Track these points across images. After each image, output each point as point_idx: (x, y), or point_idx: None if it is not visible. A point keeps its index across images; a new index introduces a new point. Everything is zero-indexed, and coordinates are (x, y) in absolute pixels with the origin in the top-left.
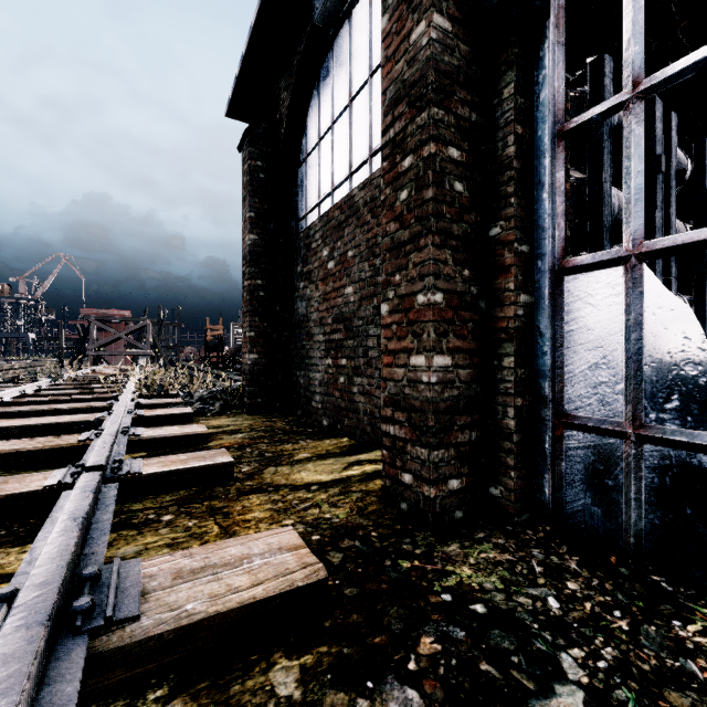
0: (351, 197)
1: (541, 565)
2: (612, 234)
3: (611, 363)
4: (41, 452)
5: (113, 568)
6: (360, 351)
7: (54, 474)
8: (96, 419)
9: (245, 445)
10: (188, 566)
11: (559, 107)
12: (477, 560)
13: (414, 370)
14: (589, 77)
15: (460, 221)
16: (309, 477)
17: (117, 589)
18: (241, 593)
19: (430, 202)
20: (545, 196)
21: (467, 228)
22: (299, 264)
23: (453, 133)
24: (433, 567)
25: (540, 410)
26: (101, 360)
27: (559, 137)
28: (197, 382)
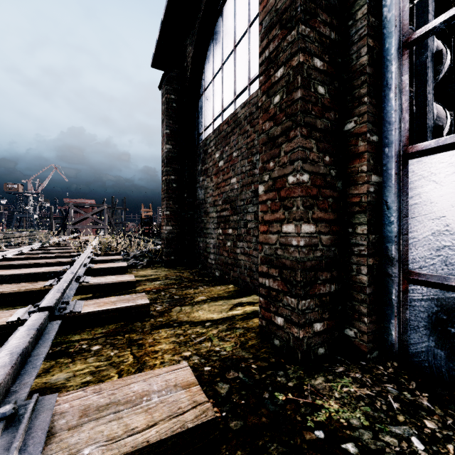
0: (235, 114)
1: (397, 400)
2: (434, 134)
3: (454, 230)
4: (18, 294)
5: (29, 405)
6: (242, 223)
7: (18, 312)
8: (62, 270)
9: (161, 290)
10: (95, 402)
11: (404, 23)
12: (341, 394)
13: (285, 236)
14: (415, 15)
15: (322, 117)
16: (204, 315)
17: (27, 429)
18: (136, 436)
19: (298, 101)
20: (391, 95)
21: (328, 123)
22: (200, 164)
23: (317, 46)
24: (304, 400)
25: (387, 268)
26: (76, 231)
27: (404, 47)
28: (134, 245)
